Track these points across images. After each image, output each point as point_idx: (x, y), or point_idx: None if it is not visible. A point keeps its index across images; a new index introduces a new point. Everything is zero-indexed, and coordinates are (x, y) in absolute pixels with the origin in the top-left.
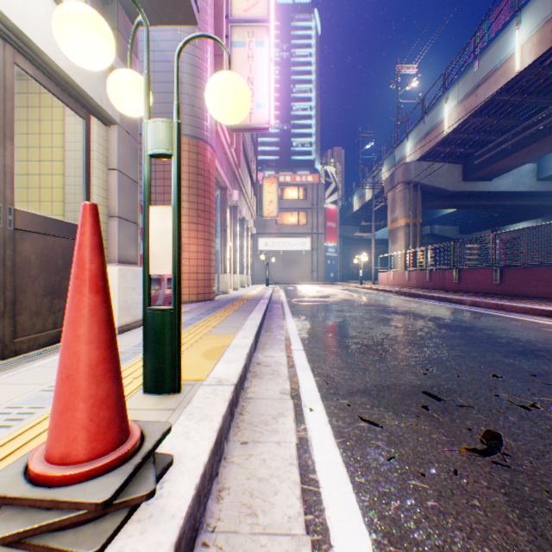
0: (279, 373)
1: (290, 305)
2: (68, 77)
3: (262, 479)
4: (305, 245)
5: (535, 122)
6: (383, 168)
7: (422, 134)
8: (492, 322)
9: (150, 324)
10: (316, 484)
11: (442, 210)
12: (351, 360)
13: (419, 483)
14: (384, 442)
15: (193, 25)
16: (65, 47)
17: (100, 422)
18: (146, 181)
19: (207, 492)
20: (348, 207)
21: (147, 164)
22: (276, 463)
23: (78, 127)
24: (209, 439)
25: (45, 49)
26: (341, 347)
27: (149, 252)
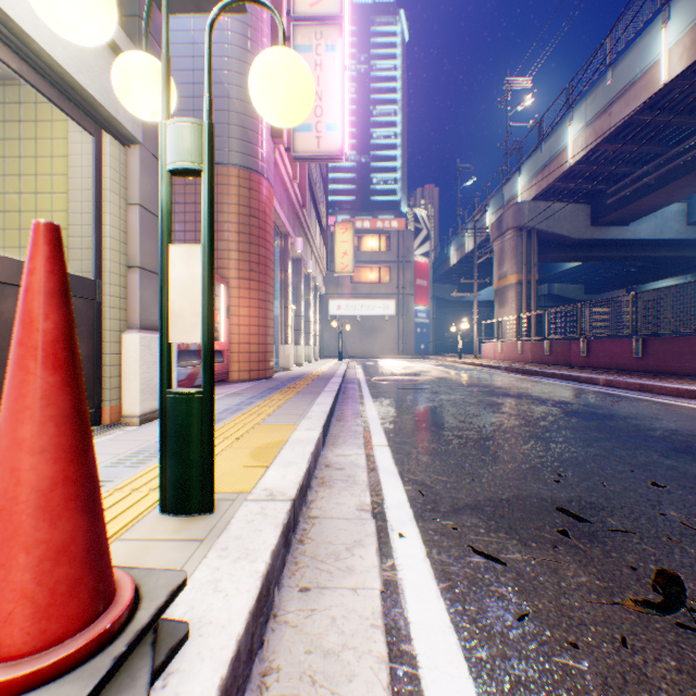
0: (356, 480)
1: (369, 385)
2: (68, 74)
3: (330, 654)
4: (389, 308)
5: (686, 148)
6: (488, 210)
7: (538, 166)
8: (636, 408)
9: (170, 414)
10: (412, 662)
11: (564, 264)
12: (453, 460)
13: (571, 661)
14: (510, 588)
15: (241, 12)
16: (39, 7)
17: (55, 585)
18: (164, 208)
19: (242, 681)
20: (442, 260)
21: (165, 184)
22: (351, 625)
23: (86, 146)
24: (248, 593)
25: (33, 33)
26: (439, 442)
27: (169, 310)
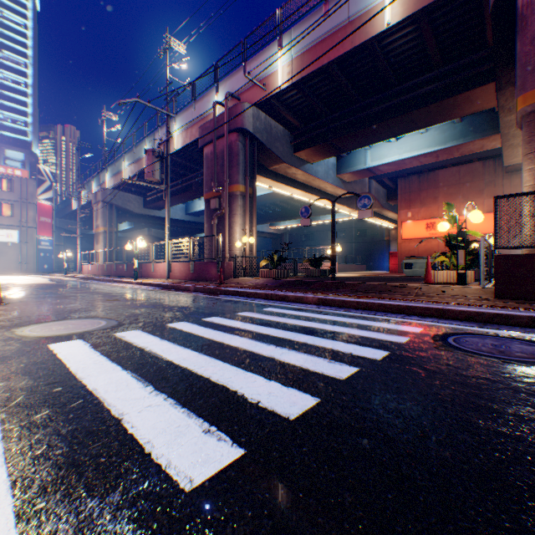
0: None
1: None
2: None
3: None
4: (13, 237)
5: None
6: (94, 183)
7: (115, 173)
8: (88, 284)
9: None
10: None
11: None
12: None
13: None
14: None
15: None
16: None
17: None
18: None
19: None
20: (69, 204)
21: None
22: None
23: None
24: None
25: None
26: None
27: None
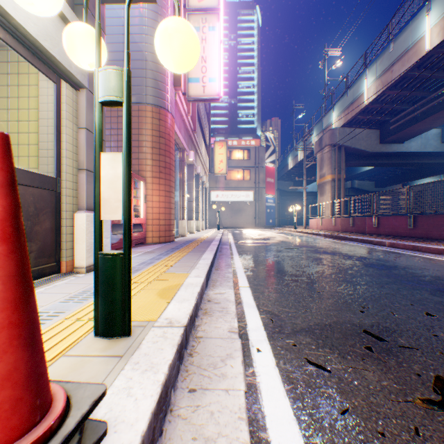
0: (228, 311)
1: (237, 246)
2: (37, 41)
3: (209, 441)
4: (249, 197)
5: (441, 93)
6: (313, 134)
7: (345, 105)
8: (411, 261)
9: (101, 269)
10: None
11: (362, 168)
12: (292, 297)
13: None
14: (334, 390)
15: (152, 2)
16: None
17: (0, 404)
18: (96, 128)
19: None
20: (283, 166)
21: (97, 111)
22: (224, 418)
23: (50, 90)
24: (151, 397)
25: (12, 13)
26: (283, 284)
27: (100, 197)
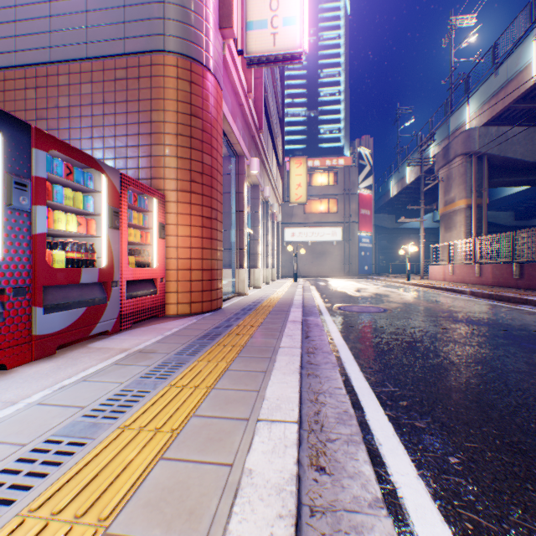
0: None
1: (335, 319)
2: None
3: None
4: (336, 235)
5: None
6: (431, 143)
7: (492, 91)
8: None
9: None
10: None
11: (502, 191)
12: None
13: None
14: None
15: None
16: None
17: None
18: None
19: None
20: (382, 193)
21: None
22: None
23: None
24: None
25: None
26: None
27: None
